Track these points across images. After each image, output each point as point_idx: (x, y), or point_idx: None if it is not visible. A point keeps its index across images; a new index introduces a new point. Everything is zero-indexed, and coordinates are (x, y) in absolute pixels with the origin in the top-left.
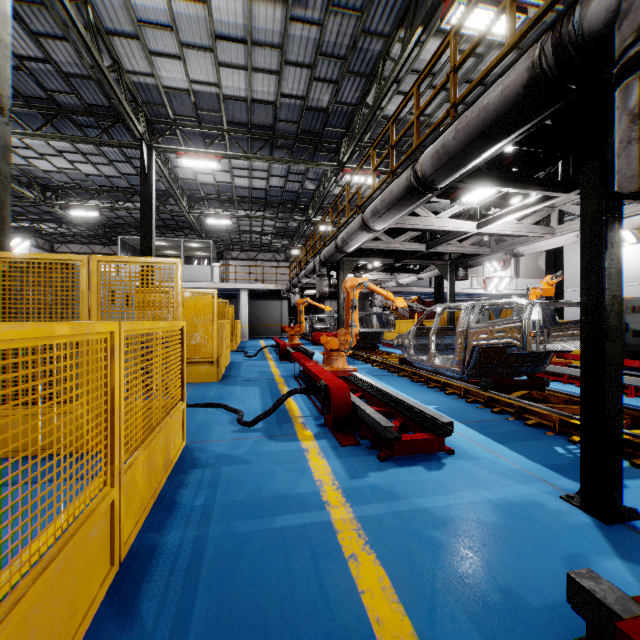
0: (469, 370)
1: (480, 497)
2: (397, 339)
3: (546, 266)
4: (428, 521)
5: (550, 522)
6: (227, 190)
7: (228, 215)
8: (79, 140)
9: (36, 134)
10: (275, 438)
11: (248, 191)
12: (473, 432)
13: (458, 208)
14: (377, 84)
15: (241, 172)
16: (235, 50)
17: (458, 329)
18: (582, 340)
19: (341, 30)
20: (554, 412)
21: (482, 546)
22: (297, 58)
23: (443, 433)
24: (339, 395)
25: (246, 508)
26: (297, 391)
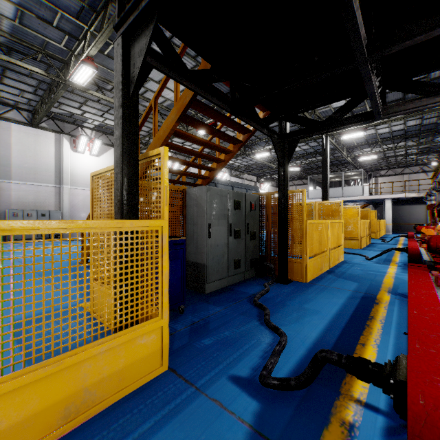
0: None
1: None
2: None
3: None
4: None
5: None
6: (373, 137)
7: (374, 152)
8: None
9: None
10: (379, 263)
11: (389, 134)
12: None
13: None
14: None
15: (382, 126)
16: None
17: None
18: None
19: None
20: None
21: None
22: None
23: None
24: (411, 251)
25: (360, 269)
26: (392, 249)
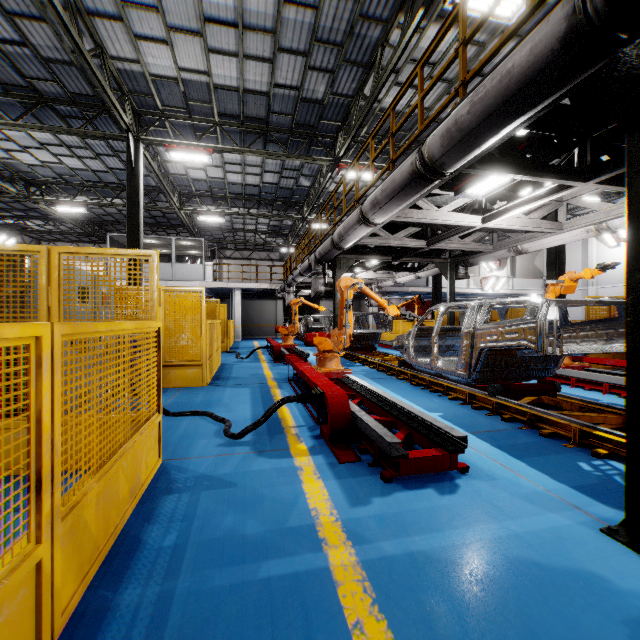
0: (475, 374)
1: (506, 531)
2: (396, 340)
3: (547, 265)
4: (448, 566)
5: (595, 566)
6: (219, 186)
7: (221, 212)
8: (62, 131)
9: (15, 124)
10: (265, 453)
11: (241, 187)
12: (485, 444)
13: (462, 201)
14: (375, 73)
15: (234, 167)
16: (225, 35)
17: (464, 330)
18: (628, 344)
19: (337, 14)
20: (573, 422)
21: (519, 604)
22: (291, 45)
23: (456, 449)
24: (337, 404)
25: (226, 550)
26: (290, 399)
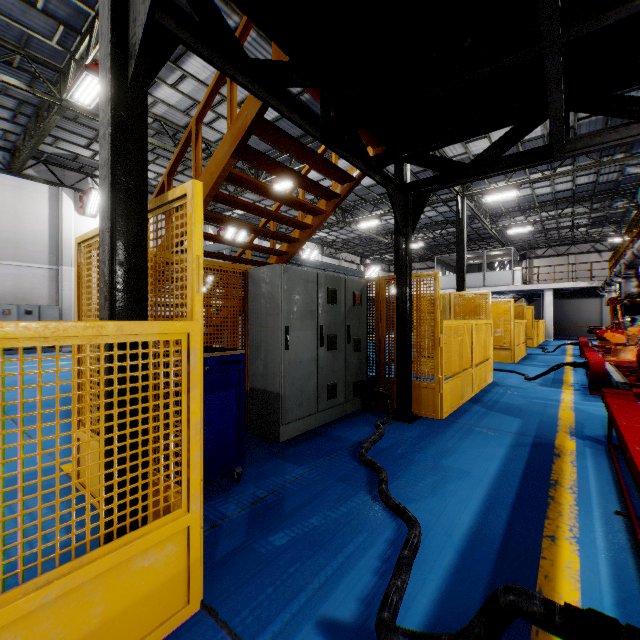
0: None
1: None
2: None
3: None
4: None
5: None
6: (527, 200)
7: (529, 222)
8: None
9: None
10: (545, 386)
11: (551, 195)
12: None
13: None
14: None
15: (541, 183)
16: None
17: None
18: None
19: None
20: None
21: None
22: None
23: None
24: (595, 367)
25: (520, 396)
26: (564, 364)
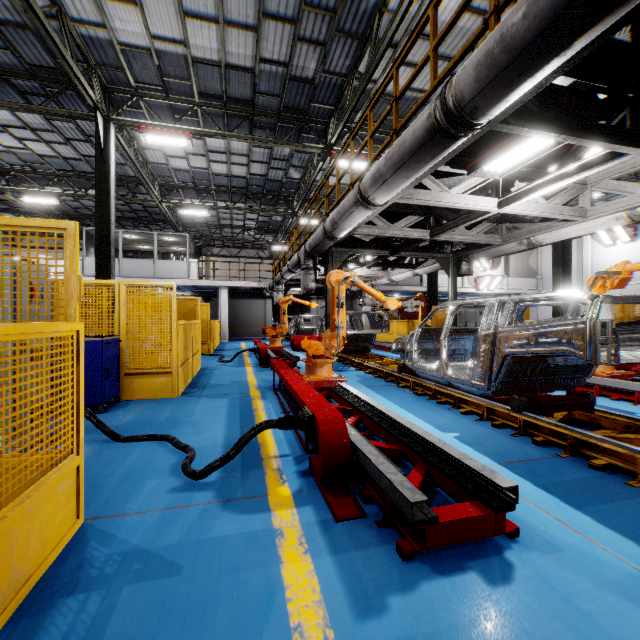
0: (496, 385)
1: None
2: (396, 343)
3: (553, 261)
4: None
5: None
6: (204, 178)
7: (205, 206)
8: (20, 107)
9: None
10: (232, 504)
11: (227, 179)
12: (525, 484)
13: (476, 181)
14: (371, 46)
15: (218, 156)
16: None
17: (481, 332)
18: None
19: None
20: (634, 451)
21: None
22: (278, 10)
23: (503, 506)
24: (331, 433)
25: None
26: (269, 425)
